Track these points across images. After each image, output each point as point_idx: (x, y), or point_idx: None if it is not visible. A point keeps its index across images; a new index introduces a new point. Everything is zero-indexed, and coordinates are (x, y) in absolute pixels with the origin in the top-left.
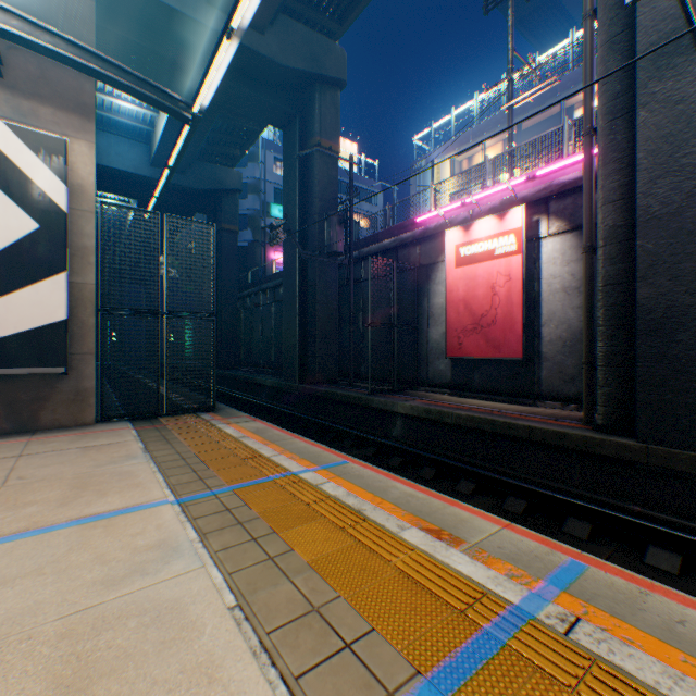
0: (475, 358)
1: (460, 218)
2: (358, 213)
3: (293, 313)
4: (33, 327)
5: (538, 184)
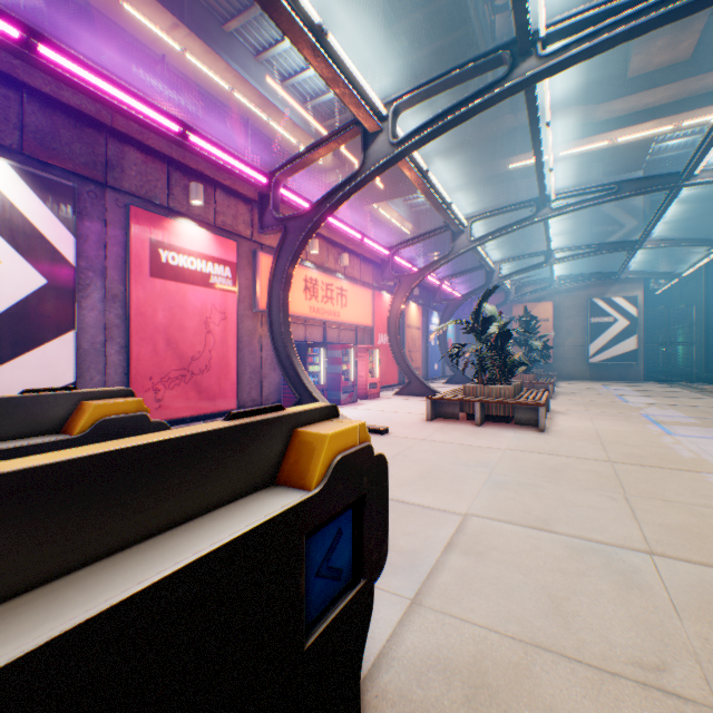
0: None
1: None
2: None
3: None
4: (626, 351)
5: None
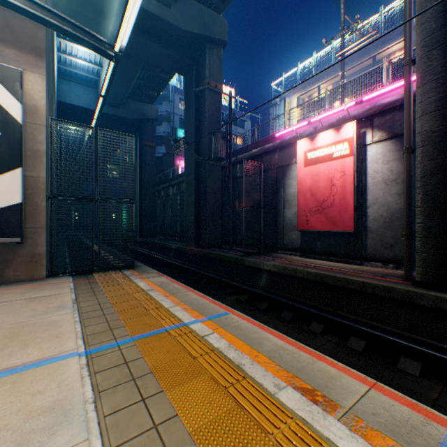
0: (318, 230)
1: (307, 132)
2: (235, 135)
3: (191, 200)
4: None
5: (364, 106)
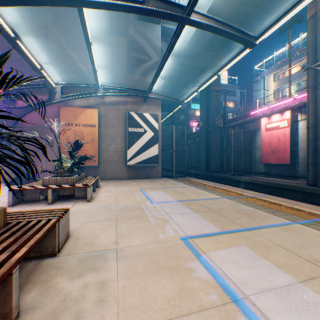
0: (272, 163)
1: (267, 113)
2: (227, 101)
3: (203, 148)
4: (153, 155)
5: (298, 101)
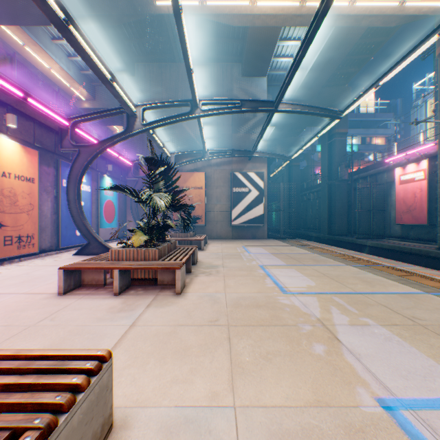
0: (406, 224)
1: (403, 162)
2: (373, 137)
3: (324, 205)
4: (257, 215)
5: None
